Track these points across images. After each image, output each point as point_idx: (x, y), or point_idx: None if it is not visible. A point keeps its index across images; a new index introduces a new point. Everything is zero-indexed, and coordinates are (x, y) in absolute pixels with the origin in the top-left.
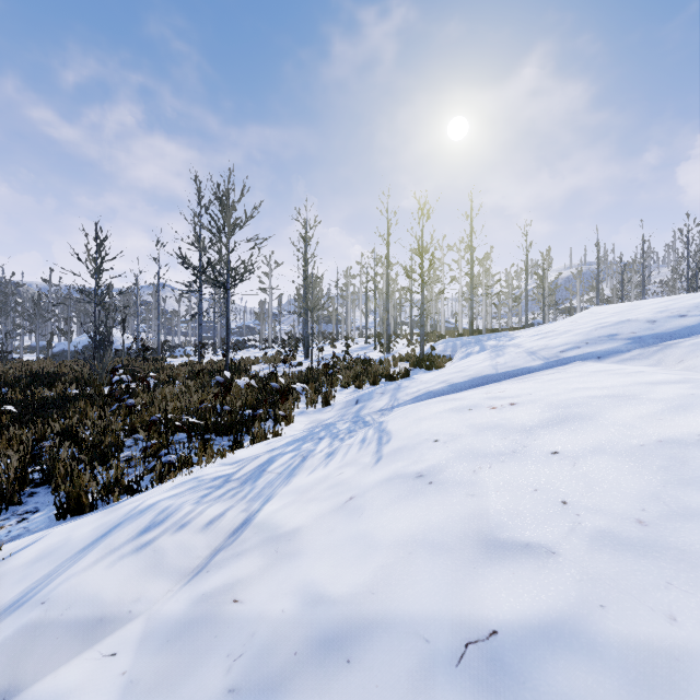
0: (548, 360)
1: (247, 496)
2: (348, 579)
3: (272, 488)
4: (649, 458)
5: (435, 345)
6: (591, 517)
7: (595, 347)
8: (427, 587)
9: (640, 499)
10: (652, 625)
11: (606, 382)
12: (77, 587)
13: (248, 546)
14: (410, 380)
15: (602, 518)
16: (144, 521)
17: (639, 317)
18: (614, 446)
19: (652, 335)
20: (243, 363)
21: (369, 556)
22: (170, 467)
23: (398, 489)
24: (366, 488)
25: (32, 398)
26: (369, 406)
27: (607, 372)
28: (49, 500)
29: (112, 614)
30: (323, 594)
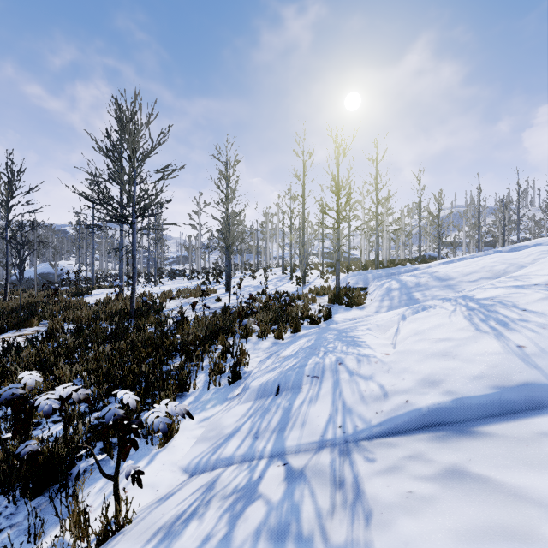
0: None
1: None
2: None
3: None
4: None
5: (348, 277)
6: None
7: None
8: None
9: None
10: None
11: None
12: None
13: None
14: (349, 344)
15: None
16: None
17: None
18: None
19: None
20: (161, 299)
21: None
22: None
23: None
24: None
25: None
26: (298, 414)
27: None
28: None
29: None
30: None
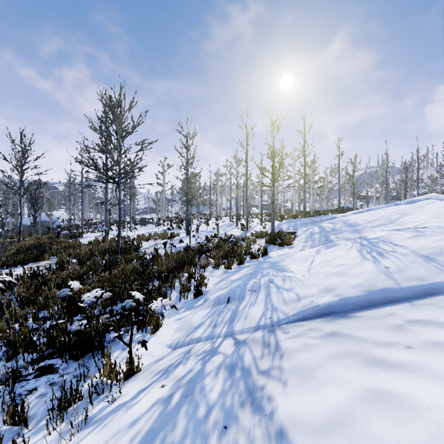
0: None
1: None
2: None
3: None
4: None
5: (281, 224)
6: None
7: None
8: None
9: None
10: None
11: None
12: None
13: None
14: (278, 270)
15: None
16: None
17: None
18: None
19: None
20: (137, 240)
21: None
22: None
23: None
24: None
25: None
26: (242, 313)
27: None
28: None
29: None
30: None
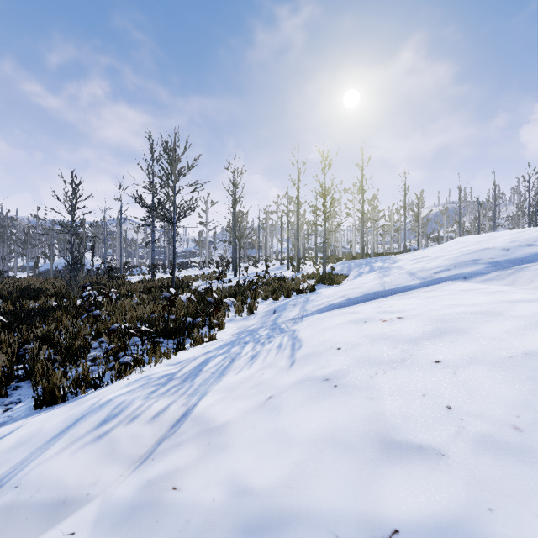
0: (425, 280)
1: (187, 392)
2: (268, 472)
3: (207, 385)
4: (517, 369)
5: (335, 265)
6: (473, 422)
7: (462, 269)
8: (335, 484)
9: (514, 406)
10: (537, 530)
11: (474, 300)
12: (45, 473)
13: (186, 437)
14: (316, 294)
15: (482, 424)
16: (103, 414)
17: (496, 246)
18: (487, 357)
19: (507, 260)
20: (186, 280)
21: (285, 451)
22: (126, 366)
23: (309, 391)
24: (283, 388)
25: (20, 309)
26: (284, 315)
27: (474, 291)
28: (30, 393)
29: (73, 496)
30: (247, 486)
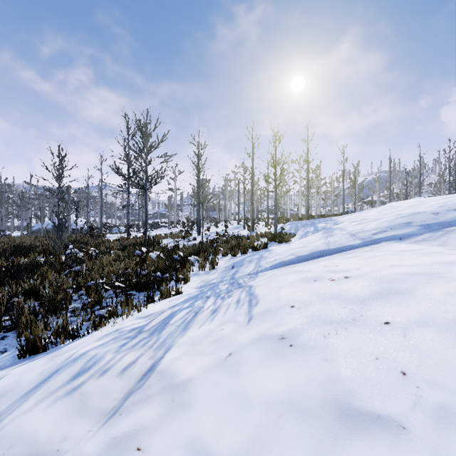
0: (364, 240)
1: (154, 344)
2: (229, 437)
3: (172, 338)
4: None
5: (284, 226)
6: (430, 391)
7: (397, 231)
8: None
9: None
10: None
11: (413, 260)
12: (18, 428)
13: (152, 392)
14: (269, 251)
15: (440, 393)
16: (76, 367)
17: (426, 210)
18: (434, 320)
19: (437, 223)
20: (157, 238)
21: (245, 414)
22: (100, 319)
23: (266, 349)
24: (242, 345)
25: (12, 264)
26: (241, 270)
27: (411, 252)
28: (15, 342)
29: (43, 453)
30: (208, 452)
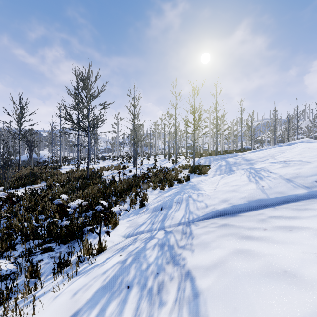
0: (310, 189)
1: None
2: None
3: None
4: None
5: (200, 159)
6: None
7: None
8: None
9: None
10: None
11: None
12: None
13: None
14: (195, 190)
15: None
16: None
17: None
18: None
19: None
20: (100, 171)
21: None
22: None
23: None
24: None
25: None
26: (170, 215)
27: None
28: None
29: None
30: None
